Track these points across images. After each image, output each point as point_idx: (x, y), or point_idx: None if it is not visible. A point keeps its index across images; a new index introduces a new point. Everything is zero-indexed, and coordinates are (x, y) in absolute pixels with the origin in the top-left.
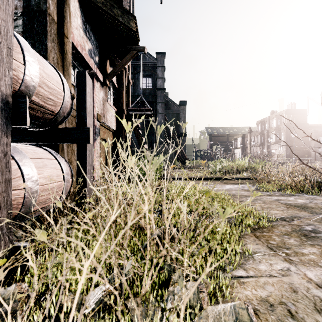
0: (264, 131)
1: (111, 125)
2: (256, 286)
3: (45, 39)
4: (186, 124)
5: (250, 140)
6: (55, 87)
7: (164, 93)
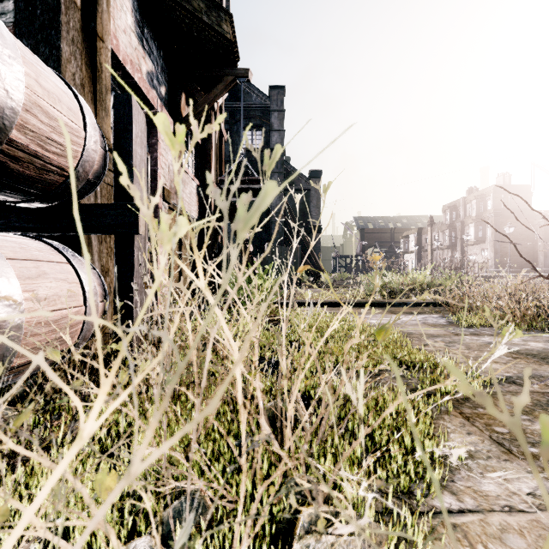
0: (456, 223)
1: (190, 209)
2: (485, 536)
3: (57, 37)
4: (330, 185)
5: (431, 239)
6: (65, 119)
7: (283, 157)
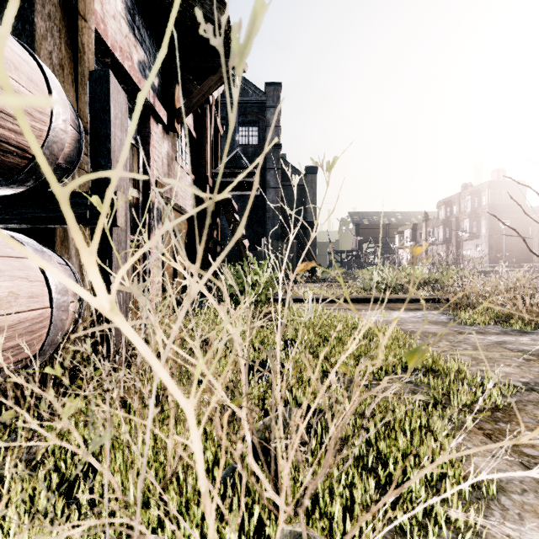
0: (451, 218)
1: (185, 203)
2: None
3: (30, 11)
4: (335, 161)
5: (426, 234)
6: (23, 90)
7: (279, 153)
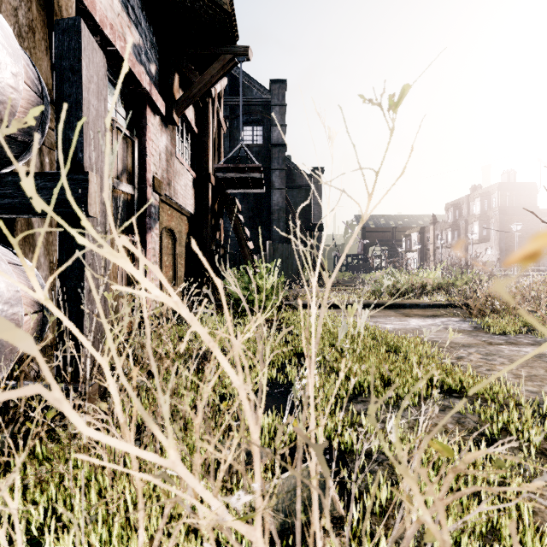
0: (460, 221)
1: (185, 202)
2: None
3: None
4: (406, 92)
5: (434, 237)
6: None
7: (284, 153)
